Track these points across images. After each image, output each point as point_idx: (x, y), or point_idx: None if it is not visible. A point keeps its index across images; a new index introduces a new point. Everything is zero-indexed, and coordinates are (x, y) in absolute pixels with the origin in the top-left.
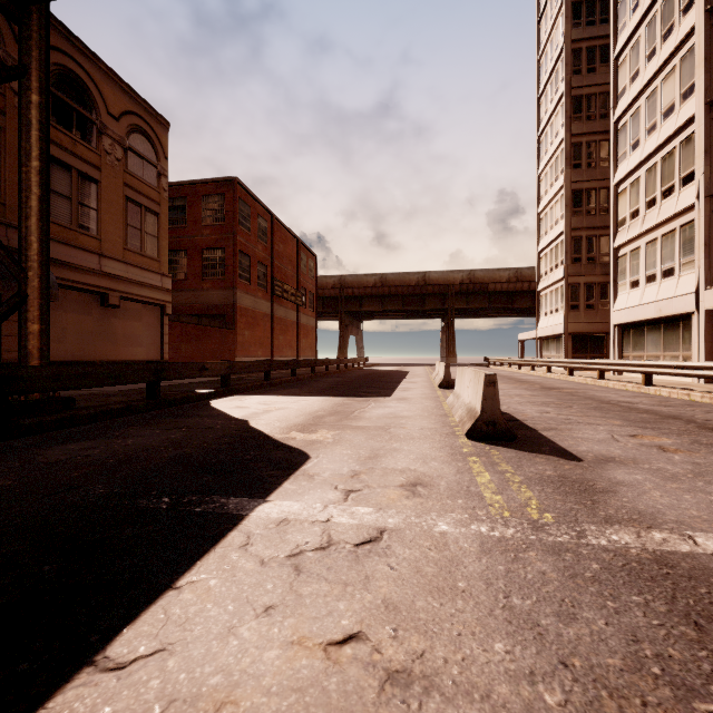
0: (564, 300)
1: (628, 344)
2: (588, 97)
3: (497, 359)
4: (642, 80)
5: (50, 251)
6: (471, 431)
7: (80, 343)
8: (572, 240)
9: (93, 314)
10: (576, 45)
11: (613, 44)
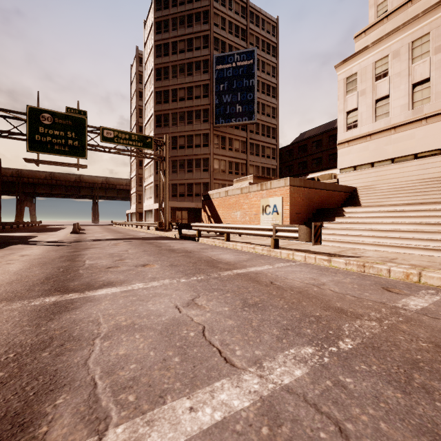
0: (136, 200)
1: (147, 217)
2: None
3: (115, 221)
4: None
5: None
6: (71, 233)
7: None
8: (139, 178)
9: None
10: (140, 107)
11: (144, 121)
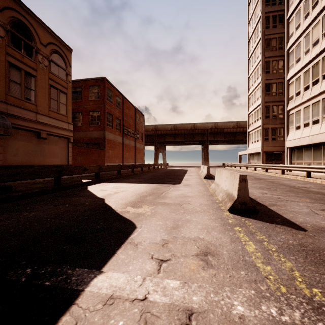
0: (261, 136)
1: (294, 157)
2: (273, 39)
3: (229, 164)
4: (302, 28)
5: (10, 110)
6: (231, 208)
7: (26, 156)
8: (265, 107)
9: (32, 142)
10: (267, 14)
11: (286, 12)
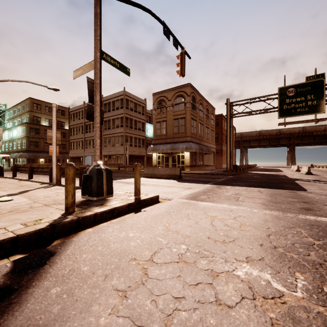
0: None
1: None
2: None
3: (317, 165)
4: None
5: (206, 144)
6: (306, 173)
7: (207, 161)
8: None
9: (208, 155)
10: None
11: None
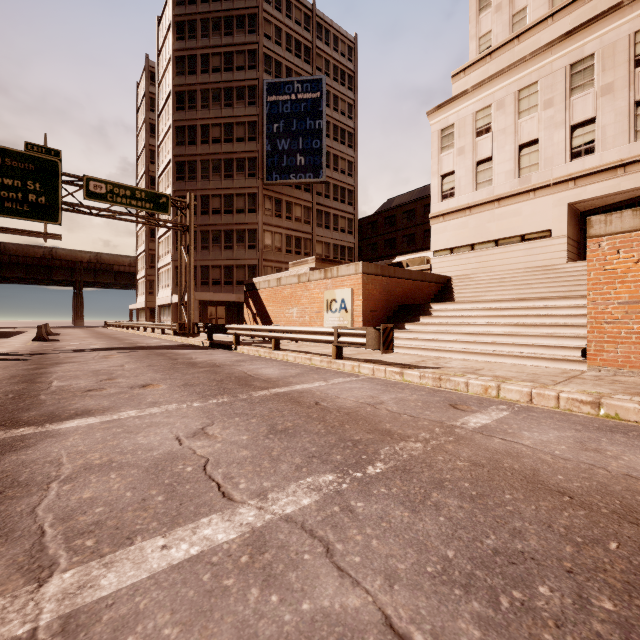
0: (145, 288)
1: (162, 315)
2: None
3: (111, 322)
4: None
5: None
6: (34, 340)
7: None
8: (150, 255)
9: None
10: (152, 147)
11: (158, 170)
